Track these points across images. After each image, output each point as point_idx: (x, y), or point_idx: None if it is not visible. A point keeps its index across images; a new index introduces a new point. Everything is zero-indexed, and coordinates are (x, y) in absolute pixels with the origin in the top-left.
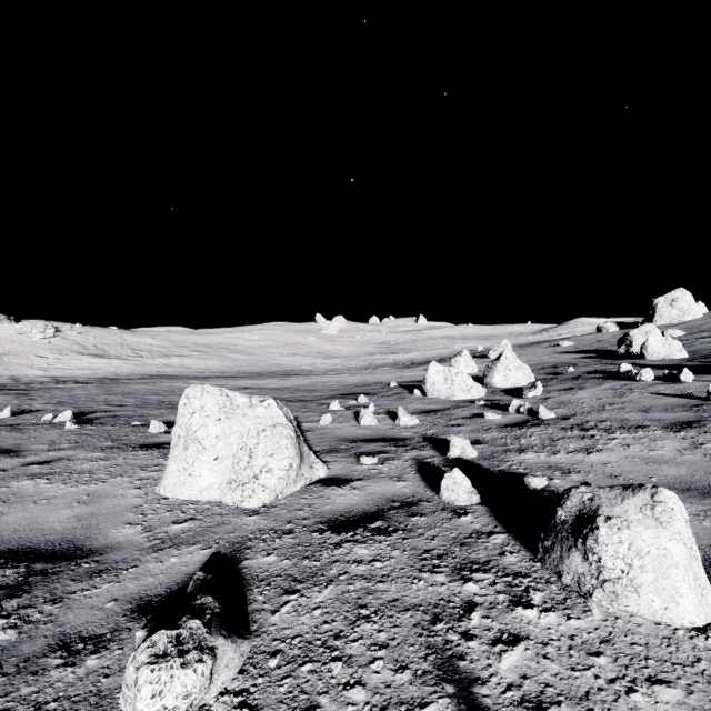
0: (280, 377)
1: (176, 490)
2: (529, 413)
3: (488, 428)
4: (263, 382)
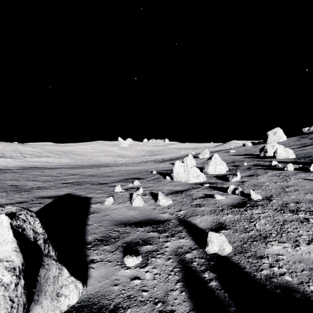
0: (97, 167)
1: None
2: (242, 194)
3: (222, 208)
4: (85, 171)
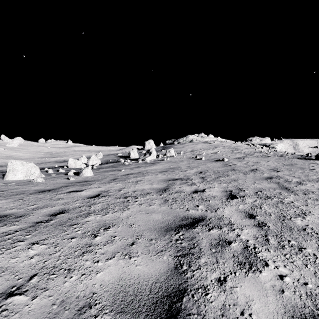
0: None
1: (12, 179)
2: (92, 168)
3: None
4: None
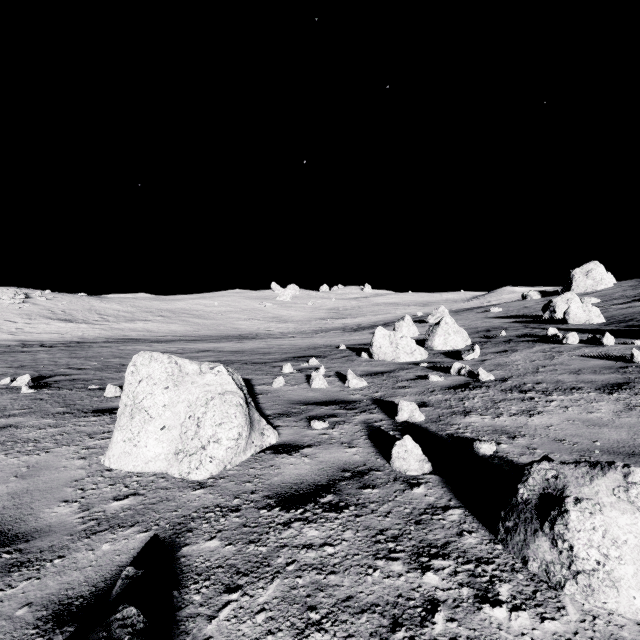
0: (238, 340)
1: (120, 461)
2: (469, 375)
3: (432, 390)
4: (222, 345)
